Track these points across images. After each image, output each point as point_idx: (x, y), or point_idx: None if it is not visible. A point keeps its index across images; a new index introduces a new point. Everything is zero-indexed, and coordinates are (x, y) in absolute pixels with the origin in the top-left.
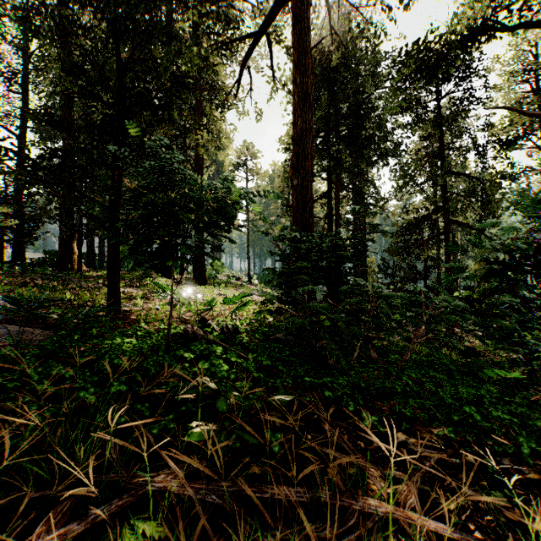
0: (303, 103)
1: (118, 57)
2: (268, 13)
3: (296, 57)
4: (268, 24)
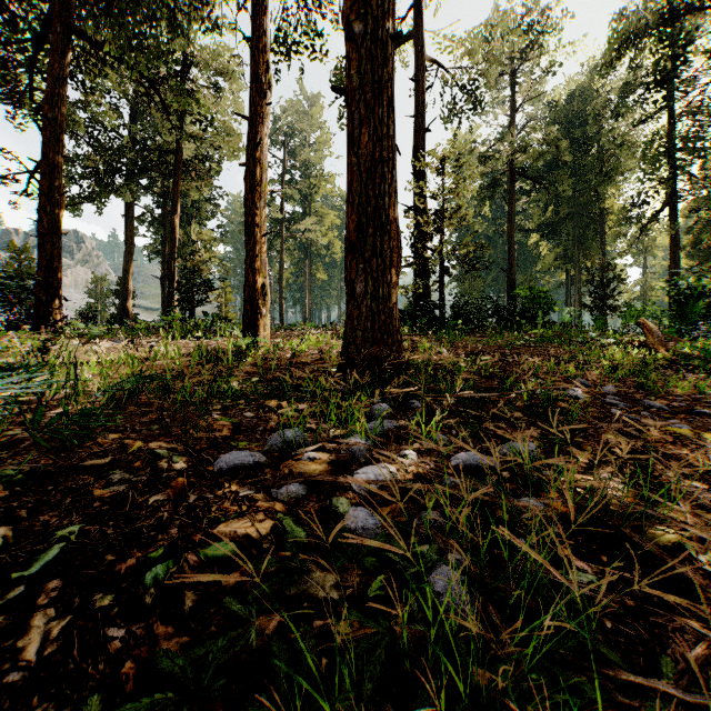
0: (673, 257)
1: (602, 275)
2: (655, 212)
3: (670, 237)
4: (655, 216)
